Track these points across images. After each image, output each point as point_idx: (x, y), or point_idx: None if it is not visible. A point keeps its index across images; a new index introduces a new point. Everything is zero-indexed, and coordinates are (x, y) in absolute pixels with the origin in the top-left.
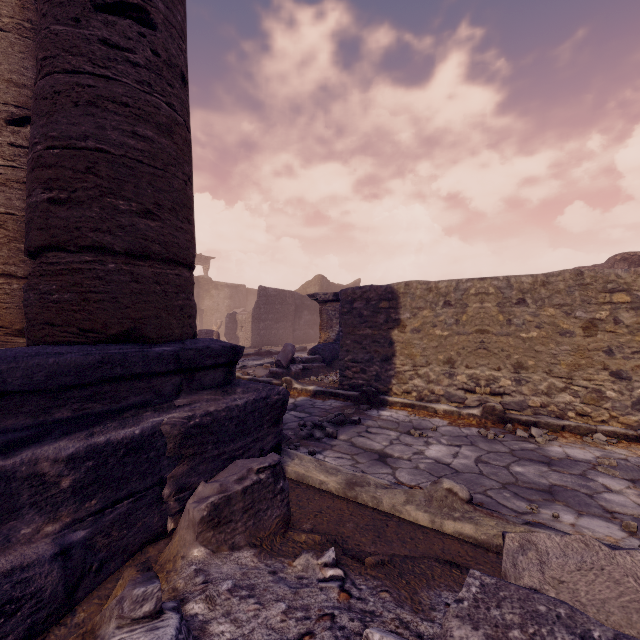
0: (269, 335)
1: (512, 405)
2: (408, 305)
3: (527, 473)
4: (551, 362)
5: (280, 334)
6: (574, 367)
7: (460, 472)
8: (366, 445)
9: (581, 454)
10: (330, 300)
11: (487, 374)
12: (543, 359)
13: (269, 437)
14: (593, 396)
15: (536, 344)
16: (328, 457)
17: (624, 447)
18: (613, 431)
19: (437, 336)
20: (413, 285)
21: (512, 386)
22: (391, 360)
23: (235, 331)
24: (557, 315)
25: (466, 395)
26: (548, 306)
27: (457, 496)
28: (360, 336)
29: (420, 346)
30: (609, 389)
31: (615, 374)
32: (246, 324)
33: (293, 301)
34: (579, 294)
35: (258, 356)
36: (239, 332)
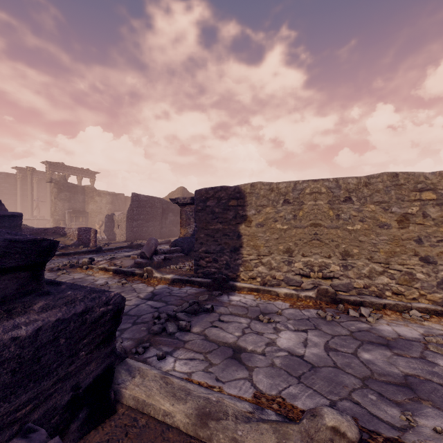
0: (141, 231)
1: (340, 287)
2: (253, 203)
3: (376, 361)
4: (372, 250)
5: (150, 231)
6: (391, 254)
7: (316, 367)
8: (219, 338)
9: (408, 332)
10: (188, 203)
11: (320, 261)
12: (365, 248)
13: (91, 365)
14: (406, 278)
15: (360, 235)
16: (179, 360)
17: (437, 322)
18: (425, 308)
19: (278, 229)
20: (258, 186)
21: (340, 271)
22: (239, 251)
23: (113, 229)
24: (377, 210)
25: (302, 279)
26: (370, 203)
27: (345, 438)
28: (212, 230)
29: (263, 238)
30: (419, 272)
31: (424, 259)
32: (122, 223)
33: (160, 205)
34: (395, 193)
35: (130, 248)
36: (116, 229)
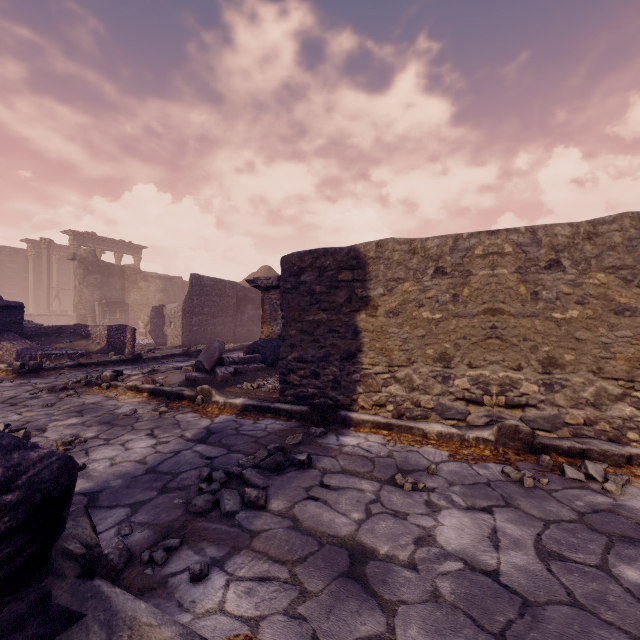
0: (204, 332)
1: (539, 422)
2: (381, 275)
3: None
4: (601, 356)
5: (218, 331)
6: (638, 363)
7: (532, 604)
8: (321, 525)
9: None
10: (274, 286)
11: (501, 376)
12: (588, 351)
13: None
14: None
15: (577, 329)
16: (236, 581)
17: None
18: None
19: (424, 320)
20: (388, 246)
21: (540, 393)
22: (356, 358)
23: (162, 328)
24: (610, 283)
25: (468, 408)
26: (596, 270)
27: None
28: (310, 323)
29: (399, 336)
30: None
31: None
32: (175, 319)
33: (234, 293)
34: None
35: (186, 357)
36: (167, 329)
